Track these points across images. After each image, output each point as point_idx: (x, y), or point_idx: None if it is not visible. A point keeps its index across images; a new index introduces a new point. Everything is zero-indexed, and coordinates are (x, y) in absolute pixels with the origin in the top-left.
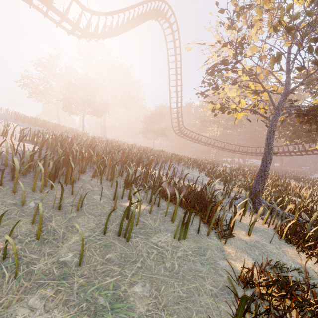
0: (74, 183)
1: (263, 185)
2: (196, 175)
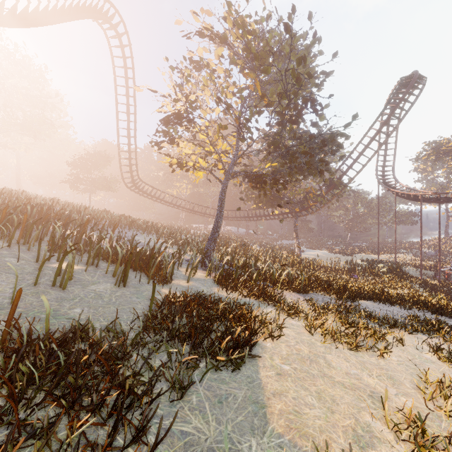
0: None
1: (214, 245)
2: (152, 241)
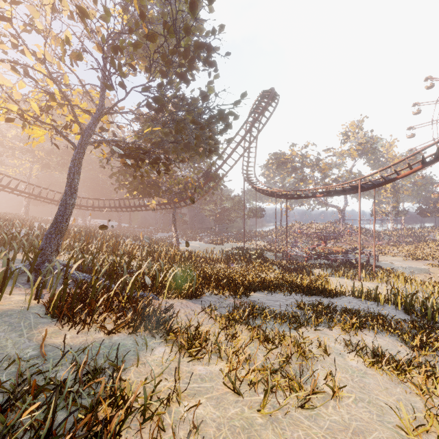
0: None
1: (58, 241)
2: None
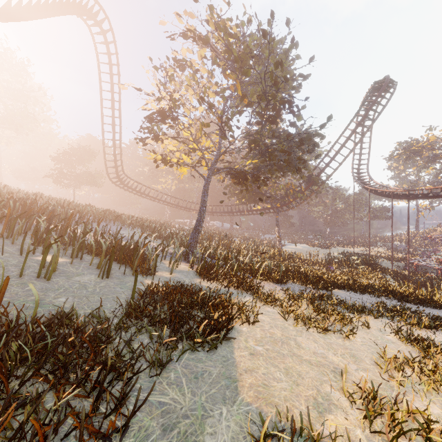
0: None
1: (197, 239)
2: (137, 235)
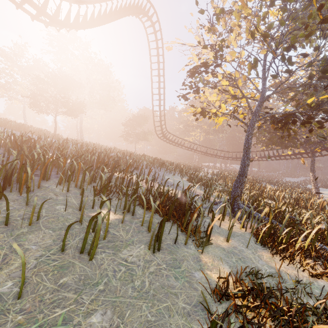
0: (32, 192)
1: (241, 189)
2: (178, 180)
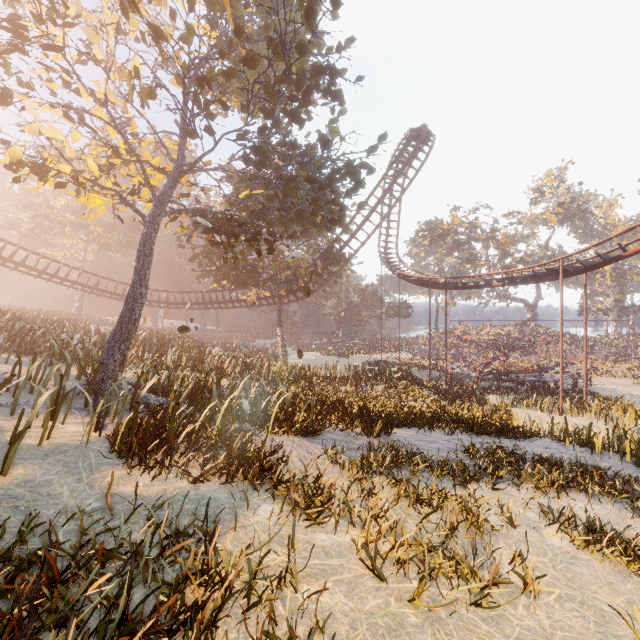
0: None
1: (124, 352)
2: None
